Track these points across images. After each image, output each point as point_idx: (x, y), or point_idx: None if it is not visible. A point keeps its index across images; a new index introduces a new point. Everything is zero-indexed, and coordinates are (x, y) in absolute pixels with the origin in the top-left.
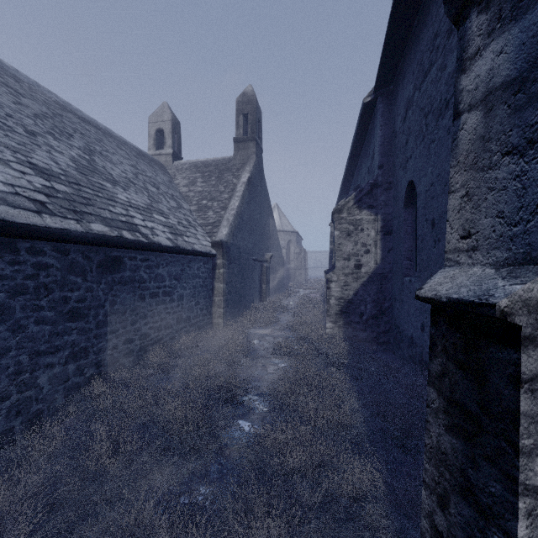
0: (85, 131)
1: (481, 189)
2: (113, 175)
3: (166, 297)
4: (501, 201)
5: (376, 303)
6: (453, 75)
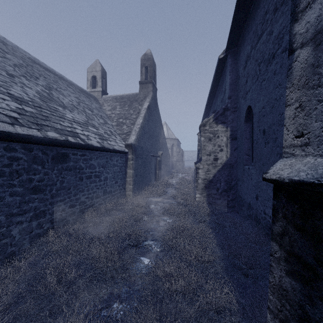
0: (47, 76)
1: (311, 102)
2: (64, 102)
3: (96, 178)
4: None
5: (226, 182)
6: (278, 37)
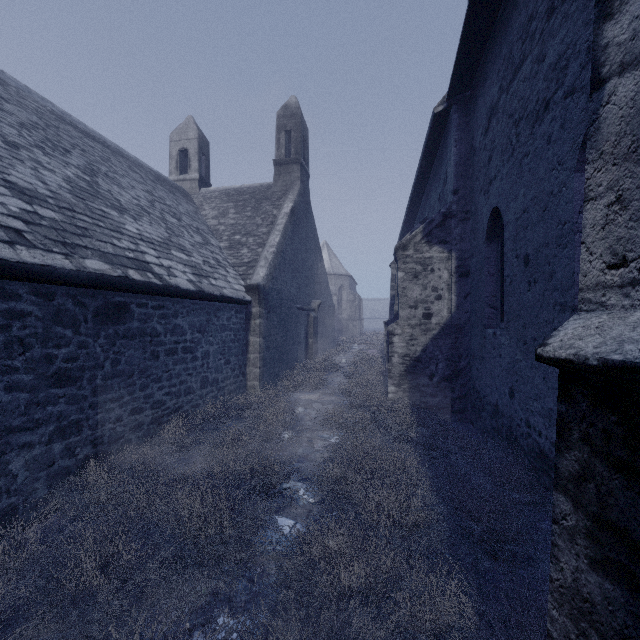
0: (87, 148)
1: None
2: (121, 201)
3: (186, 354)
4: None
5: (449, 362)
6: (556, 66)
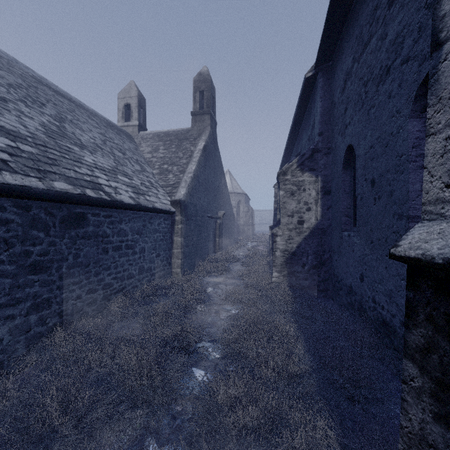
0: (58, 102)
1: None
2: (82, 140)
3: (128, 250)
4: None
5: (316, 255)
6: (395, 41)
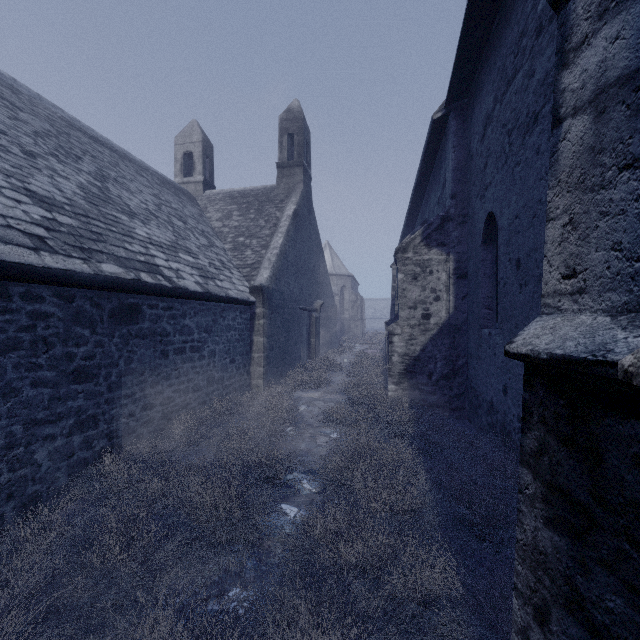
0: (97, 153)
1: (590, 215)
2: (131, 206)
3: (194, 353)
4: (618, 229)
5: (447, 361)
6: (543, 82)
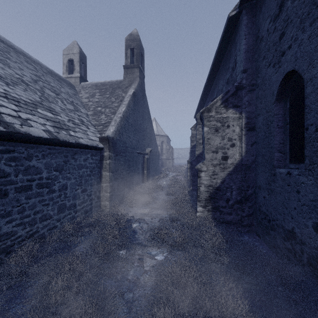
0: None
1: None
2: (0, 72)
3: (42, 189)
4: None
5: (240, 190)
6: None
